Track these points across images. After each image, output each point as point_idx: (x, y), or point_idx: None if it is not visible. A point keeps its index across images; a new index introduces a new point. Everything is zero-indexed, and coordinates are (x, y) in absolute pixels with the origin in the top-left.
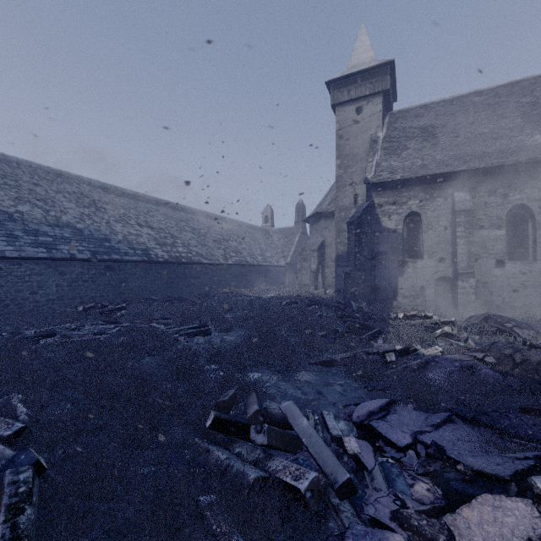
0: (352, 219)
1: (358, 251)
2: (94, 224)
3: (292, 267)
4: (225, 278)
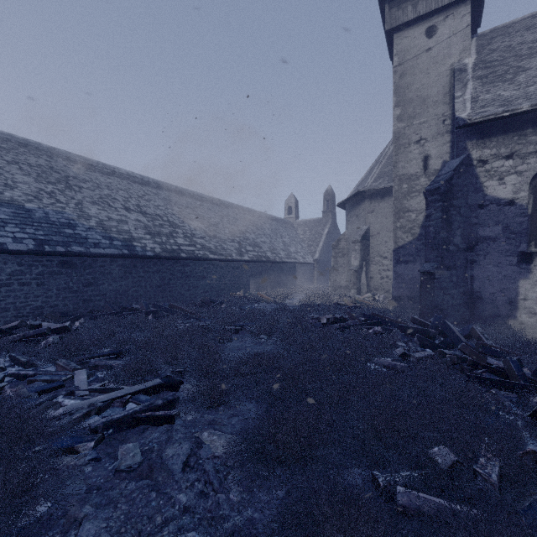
0: (434, 185)
1: (447, 236)
2: (55, 204)
3: (320, 264)
4: (239, 278)
